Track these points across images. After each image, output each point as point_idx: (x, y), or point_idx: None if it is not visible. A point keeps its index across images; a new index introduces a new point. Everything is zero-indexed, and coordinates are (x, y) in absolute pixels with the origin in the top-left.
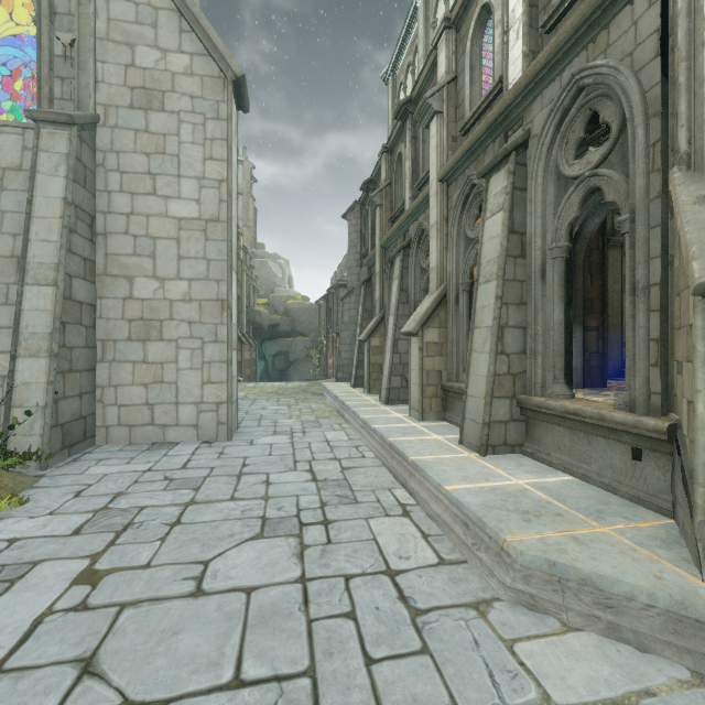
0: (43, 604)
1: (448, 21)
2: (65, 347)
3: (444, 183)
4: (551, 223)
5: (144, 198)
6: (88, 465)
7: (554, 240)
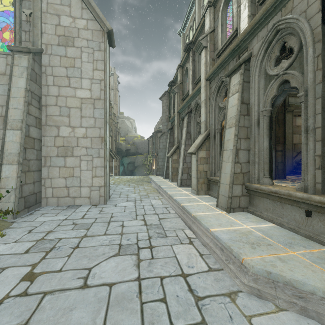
0: (4, 292)
1: (210, 3)
2: (26, 159)
3: (208, 81)
4: (262, 98)
5: (65, 88)
6: (37, 216)
7: (264, 107)
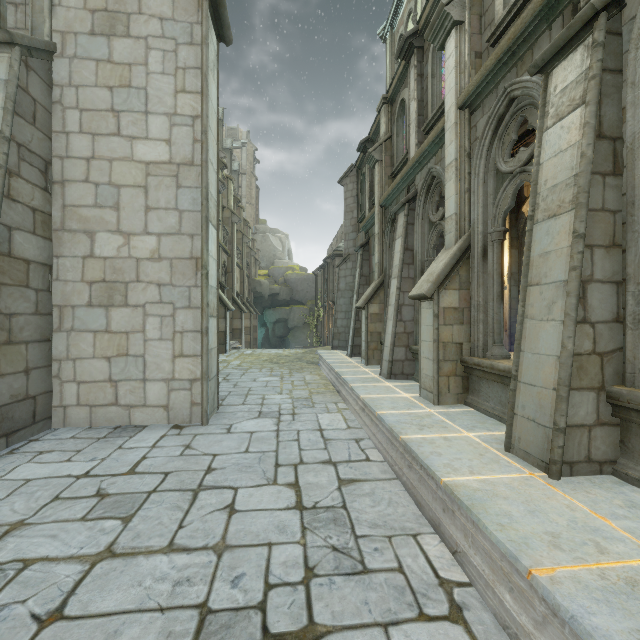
0: None
1: None
2: None
3: (465, 110)
4: None
5: (107, 140)
6: (20, 462)
7: None
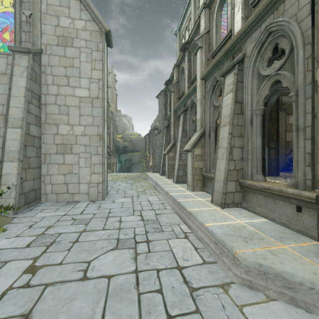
0: (7, 284)
1: (205, 4)
2: (26, 157)
3: (203, 80)
4: (255, 97)
5: (64, 88)
6: (37, 212)
7: (257, 106)
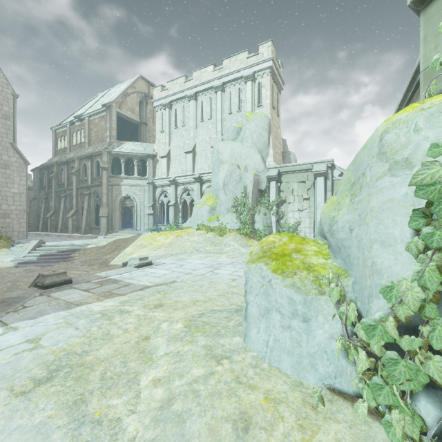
0: None
1: (78, 158)
2: None
3: (77, 189)
4: (94, 204)
5: (5, 188)
6: None
7: (94, 207)
